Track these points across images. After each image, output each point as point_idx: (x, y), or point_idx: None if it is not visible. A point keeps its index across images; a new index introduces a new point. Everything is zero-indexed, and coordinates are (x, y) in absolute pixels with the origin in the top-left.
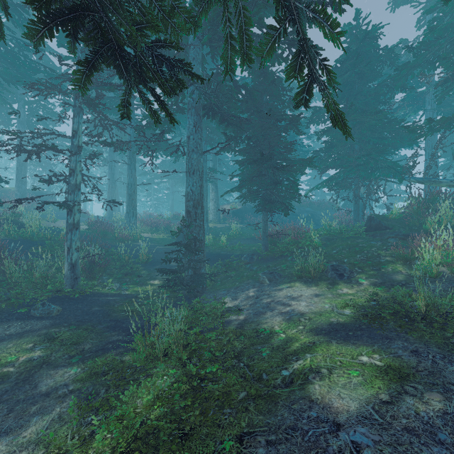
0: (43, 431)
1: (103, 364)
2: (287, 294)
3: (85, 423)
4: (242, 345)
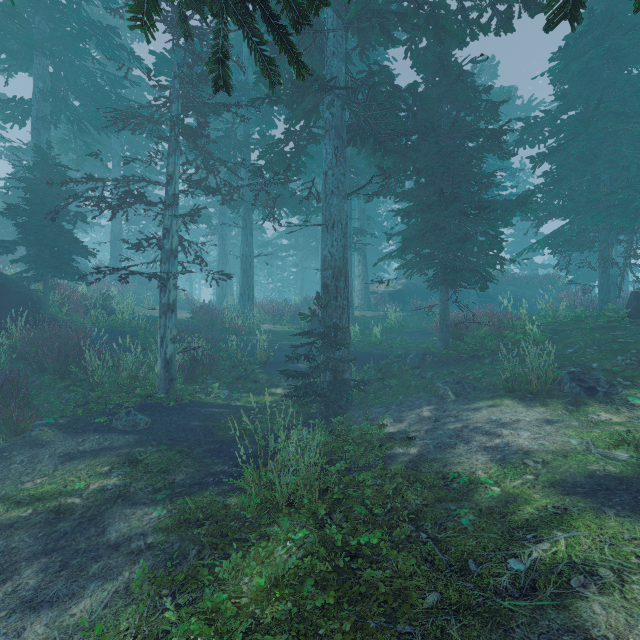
0: (85, 621)
1: (198, 508)
2: (490, 417)
3: (161, 606)
4: (420, 499)
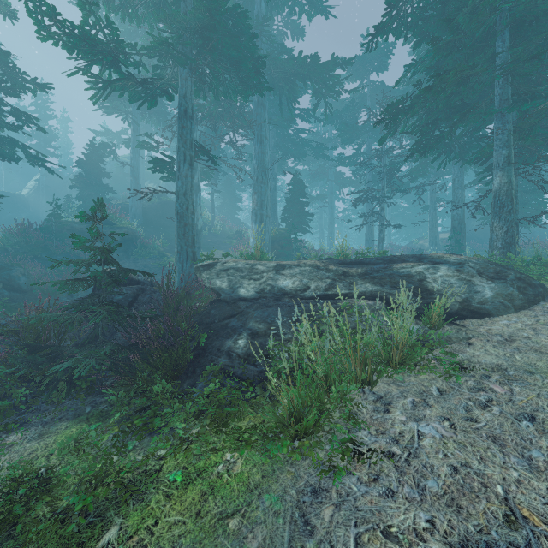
0: None
1: None
2: None
3: None
4: None
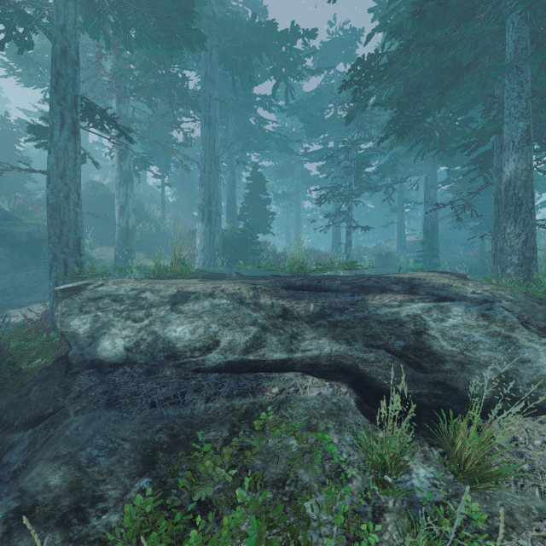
0: None
1: None
2: None
3: None
4: None
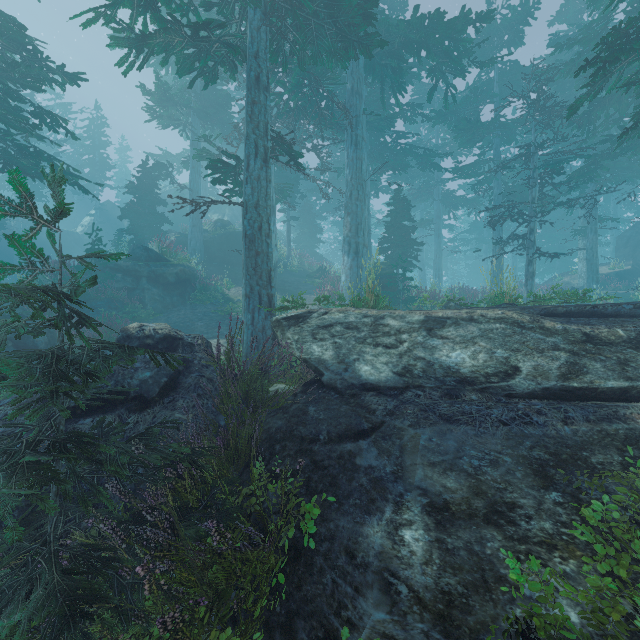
0: None
1: None
2: None
3: None
4: None
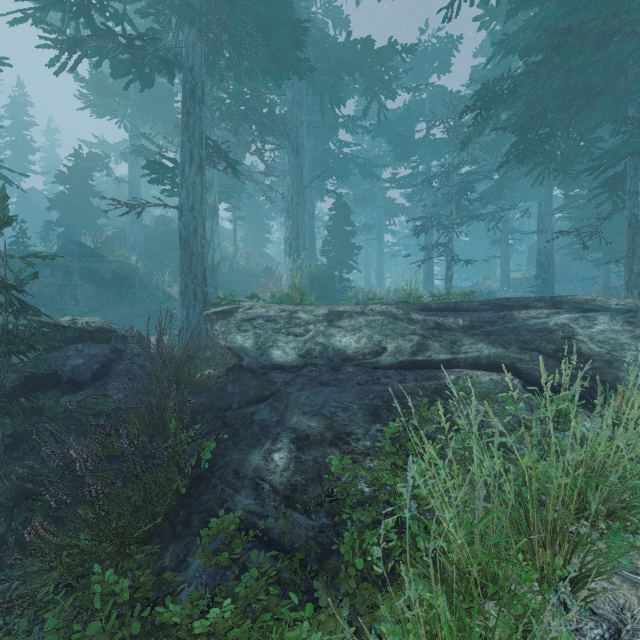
0: None
1: None
2: None
3: None
4: None
